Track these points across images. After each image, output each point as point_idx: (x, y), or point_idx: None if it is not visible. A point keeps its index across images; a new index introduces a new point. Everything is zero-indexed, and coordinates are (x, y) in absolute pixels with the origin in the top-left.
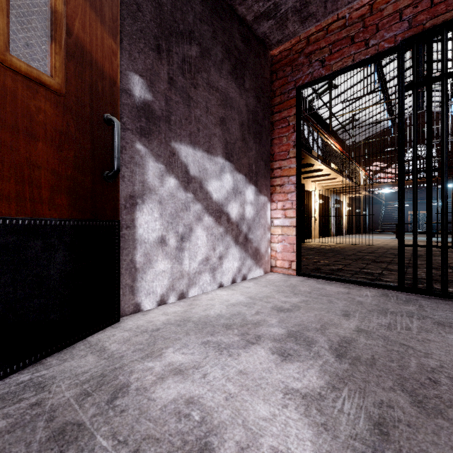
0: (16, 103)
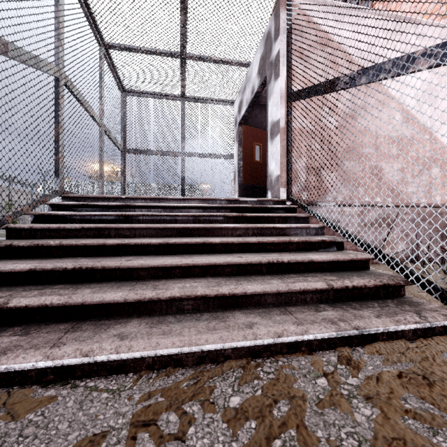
0: (256, 167)
